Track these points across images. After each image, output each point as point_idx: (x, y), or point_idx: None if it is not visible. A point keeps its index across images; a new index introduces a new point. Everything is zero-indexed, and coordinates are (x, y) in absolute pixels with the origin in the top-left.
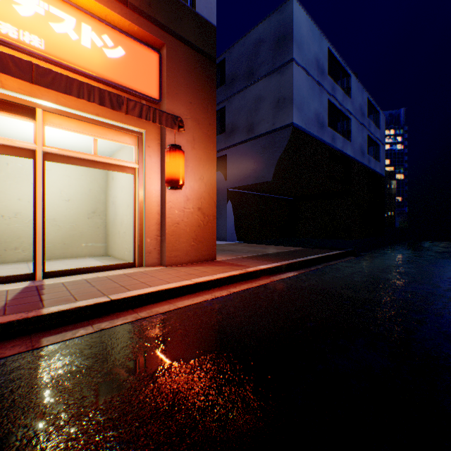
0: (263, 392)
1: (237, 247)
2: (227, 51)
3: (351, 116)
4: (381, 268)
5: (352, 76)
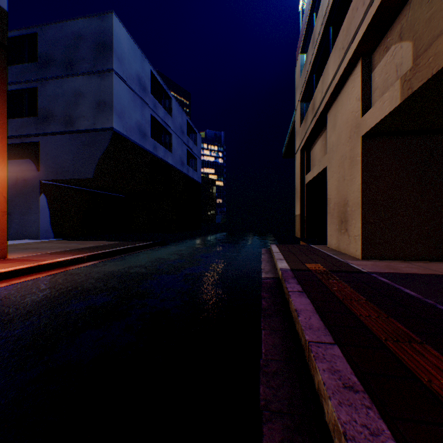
0: (1, 330)
1: (48, 245)
2: (40, 27)
3: (173, 132)
4: (171, 252)
5: (174, 99)
